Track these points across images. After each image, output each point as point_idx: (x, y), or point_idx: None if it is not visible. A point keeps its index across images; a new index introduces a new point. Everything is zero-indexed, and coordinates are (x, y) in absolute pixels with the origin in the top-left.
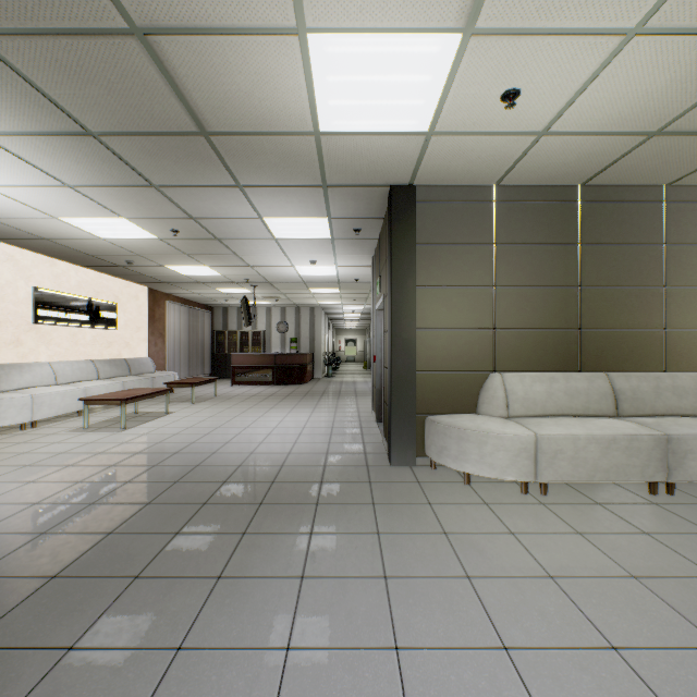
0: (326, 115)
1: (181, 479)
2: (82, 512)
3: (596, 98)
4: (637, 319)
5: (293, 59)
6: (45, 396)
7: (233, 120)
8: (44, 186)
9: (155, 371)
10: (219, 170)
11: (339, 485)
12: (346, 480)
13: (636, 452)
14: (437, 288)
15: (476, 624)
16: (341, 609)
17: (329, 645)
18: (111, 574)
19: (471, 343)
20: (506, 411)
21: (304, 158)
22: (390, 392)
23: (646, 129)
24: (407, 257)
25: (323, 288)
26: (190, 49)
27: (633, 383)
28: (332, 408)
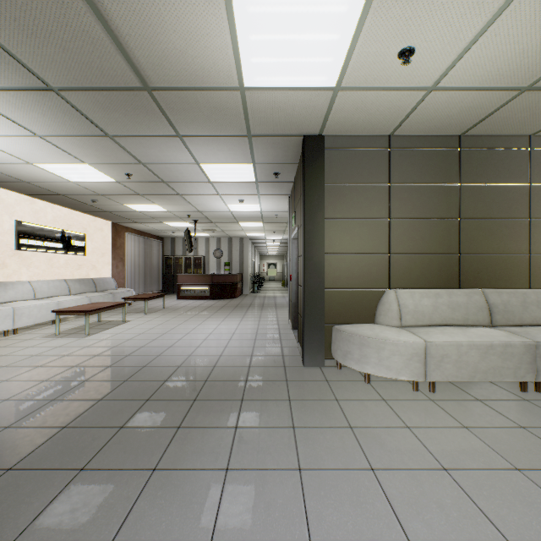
0: (249, 72)
1: (130, 378)
2: (43, 408)
3: (479, 56)
4: (507, 246)
5: (220, 18)
6: (24, 309)
7: (171, 76)
8: (18, 136)
9: (116, 288)
10: (161, 122)
11: (261, 383)
12: (267, 379)
13: (510, 356)
14: (342, 219)
15: (381, 517)
16: (260, 501)
17: (249, 538)
18: (60, 466)
19: (370, 265)
20: (400, 321)
21: (232, 111)
22: (303, 306)
23: (519, 84)
24: (318, 194)
25: (250, 222)
26: (129, 9)
27: (504, 299)
28: (257, 318)
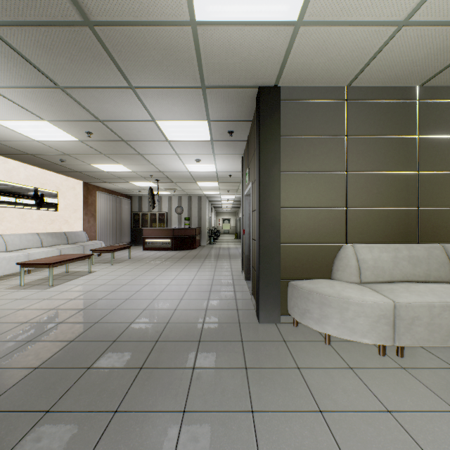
0: None
1: (77, 338)
2: None
3: None
4: None
5: None
6: None
7: (112, 4)
8: None
9: (87, 241)
10: (111, 69)
11: (214, 344)
12: (221, 339)
13: None
14: (298, 173)
15: None
16: None
17: None
18: None
19: (326, 219)
20: (359, 277)
21: (183, 55)
22: (258, 261)
23: None
24: (273, 147)
25: (207, 181)
26: None
27: None
28: (212, 268)
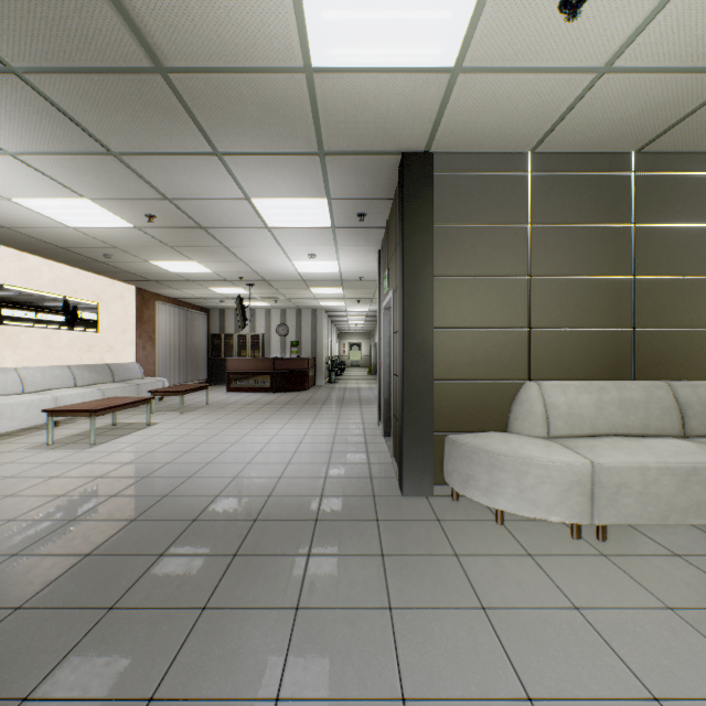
0: (319, 38)
1: (140, 516)
2: None
3: (690, 6)
4: (704, 316)
5: None
6: (4, 407)
7: (195, 46)
8: None
9: (142, 378)
10: (189, 129)
11: (338, 525)
12: (348, 518)
13: None
14: (459, 278)
15: None
16: None
17: None
18: None
19: (500, 346)
20: (547, 429)
21: (294, 110)
22: (401, 406)
23: None
24: (423, 240)
25: (325, 287)
26: None
27: (702, 395)
28: (334, 419)
